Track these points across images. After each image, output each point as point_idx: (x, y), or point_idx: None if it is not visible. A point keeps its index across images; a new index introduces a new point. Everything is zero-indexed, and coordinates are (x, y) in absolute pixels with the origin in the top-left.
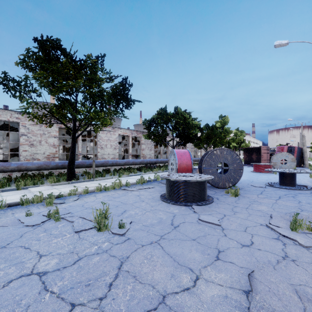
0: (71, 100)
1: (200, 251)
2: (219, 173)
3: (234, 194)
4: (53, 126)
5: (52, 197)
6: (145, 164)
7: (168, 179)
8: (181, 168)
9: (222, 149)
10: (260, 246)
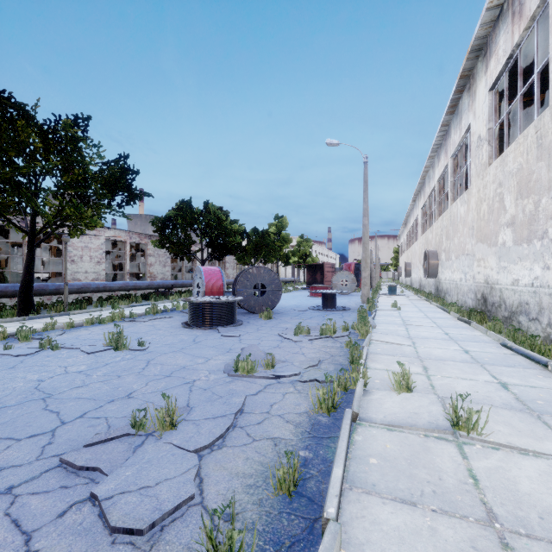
0: (30, 185)
1: (215, 350)
2: (257, 296)
3: (267, 317)
4: None
5: (28, 330)
6: (155, 289)
7: (192, 301)
8: (209, 291)
9: (259, 267)
10: (263, 344)
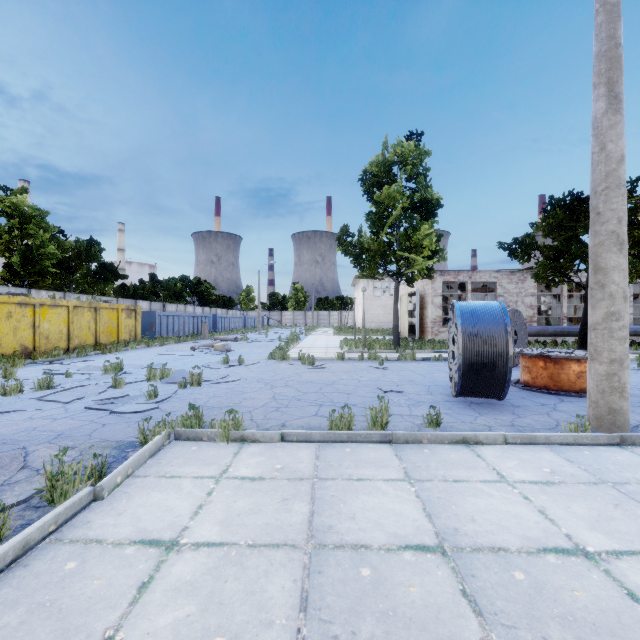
0: None
1: None
2: None
3: None
4: (530, 282)
5: None
6: None
7: None
8: None
9: None
10: None
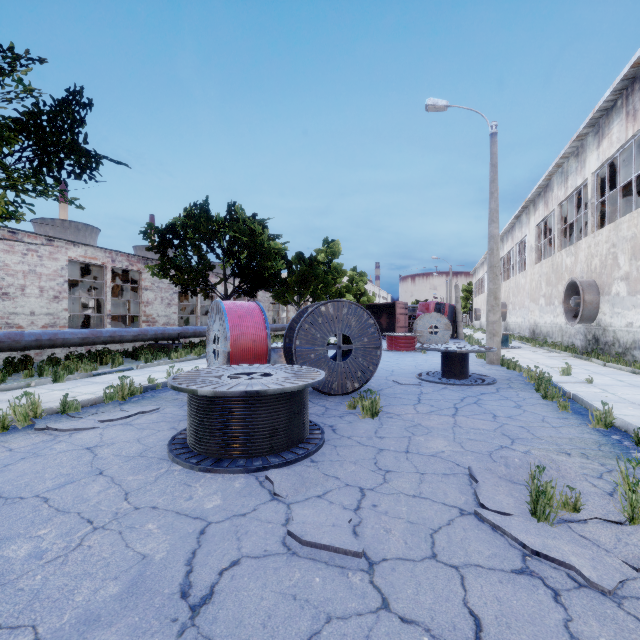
0: None
1: None
2: (332, 358)
3: (369, 411)
4: None
5: None
6: (149, 340)
7: (193, 390)
8: (239, 350)
9: (339, 302)
10: None
